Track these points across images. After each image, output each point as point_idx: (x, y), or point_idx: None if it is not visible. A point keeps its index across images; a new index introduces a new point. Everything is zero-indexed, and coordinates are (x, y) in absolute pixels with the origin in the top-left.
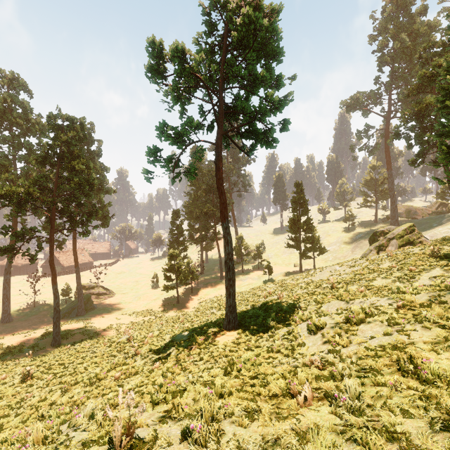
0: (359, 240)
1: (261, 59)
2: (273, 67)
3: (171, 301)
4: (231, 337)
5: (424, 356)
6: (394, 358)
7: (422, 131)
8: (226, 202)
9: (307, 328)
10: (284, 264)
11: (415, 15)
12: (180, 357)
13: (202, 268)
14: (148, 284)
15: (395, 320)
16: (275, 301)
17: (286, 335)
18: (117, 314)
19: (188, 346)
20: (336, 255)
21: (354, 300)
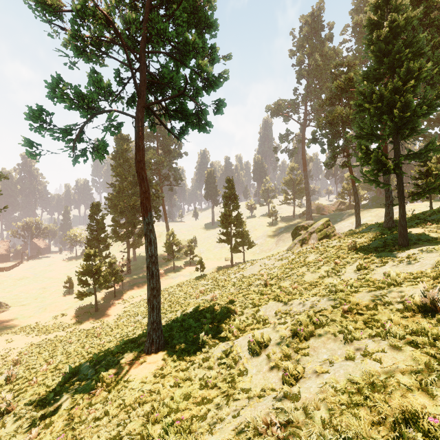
0: (282, 234)
1: (192, 25)
2: (206, 39)
3: (88, 309)
4: (154, 366)
5: (427, 410)
6: (381, 411)
7: (333, 138)
8: (148, 191)
9: (249, 348)
10: (216, 258)
11: (324, 40)
12: (73, 414)
13: (128, 268)
14: (60, 290)
15: (352, 334)
16: (208, 306)
17: (223, 358)
18: (9, 335)
19: (90, 391)
20: (263, 248)
21: (292, 301)
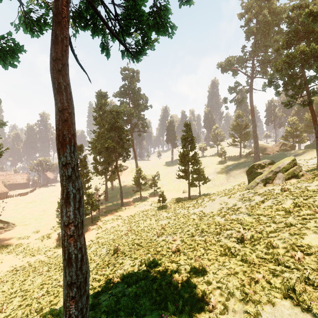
0: (231, 171)
1: None
2: None
3: None
4: None
5: None
6: None
7: (289, 79)
8: (68, 110)
9: None
10: (175, 190)
11: None
12: None
13: (106, 196)
14: (54, 213)
15: None
16: (170, 268)
17: None
18: (2, 255)
19: None
20: (215, 183)
21: None
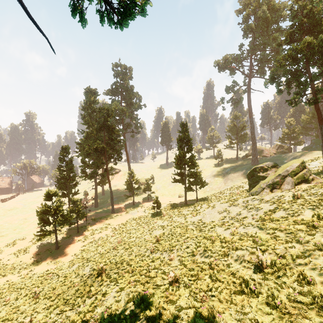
0: (229, 174)
1: None
2: None
3: (50, 246)
4: None
5: None
6: None
7: (293, 76)
8: None
9: None
10: (170, 194)
11: None
12: None
13: (96, 202)
14: (37, 221)
15: None
16: (167, 314)
17: None
18: None
19: None
20: (212, 186)
21: None
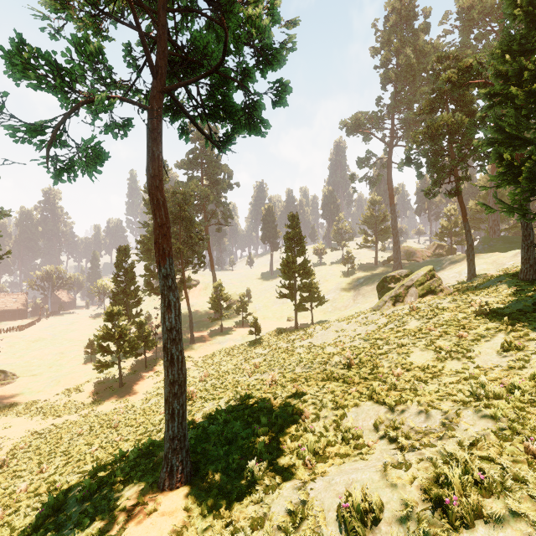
0: (361, 286)
1: None
2: None
3: (111, 384)
4: (169, 522)
5: None
6: None
7: (434, 157)
8: (166, 225)
9: (340, 522)
10: (275, 317)
11: (418, 31)
12: None
13: None
14: (80, 356)
15: None
16: (264, 397)
17: (290, 534)
18: (8, 417)
19: None
20: (336, 305)
21: (403, 405)
